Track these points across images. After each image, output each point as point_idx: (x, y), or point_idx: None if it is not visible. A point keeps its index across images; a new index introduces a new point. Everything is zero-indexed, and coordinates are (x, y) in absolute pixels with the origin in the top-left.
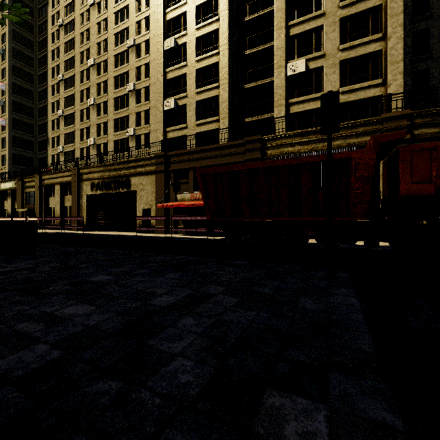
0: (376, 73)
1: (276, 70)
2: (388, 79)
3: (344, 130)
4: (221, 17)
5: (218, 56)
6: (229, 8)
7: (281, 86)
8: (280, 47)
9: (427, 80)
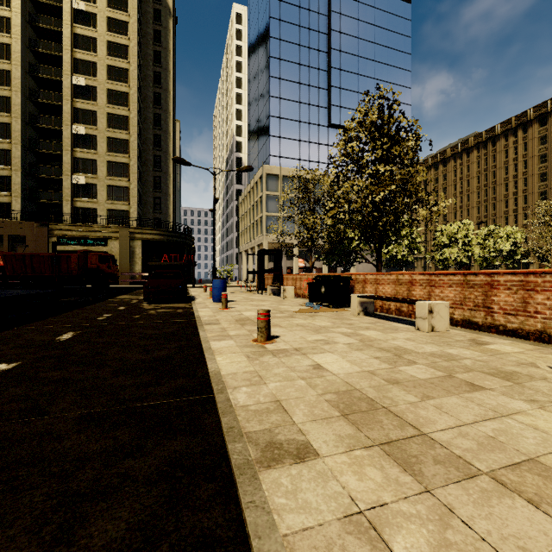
0: (127, 198)
1: (64, 176)
2: (131, 204)
3: (102, 229)
4: (13, 117)
5: (10, 146)
6: (22, 113)
7: (68, 188)
8: (67, 162)
9: (161, 203)
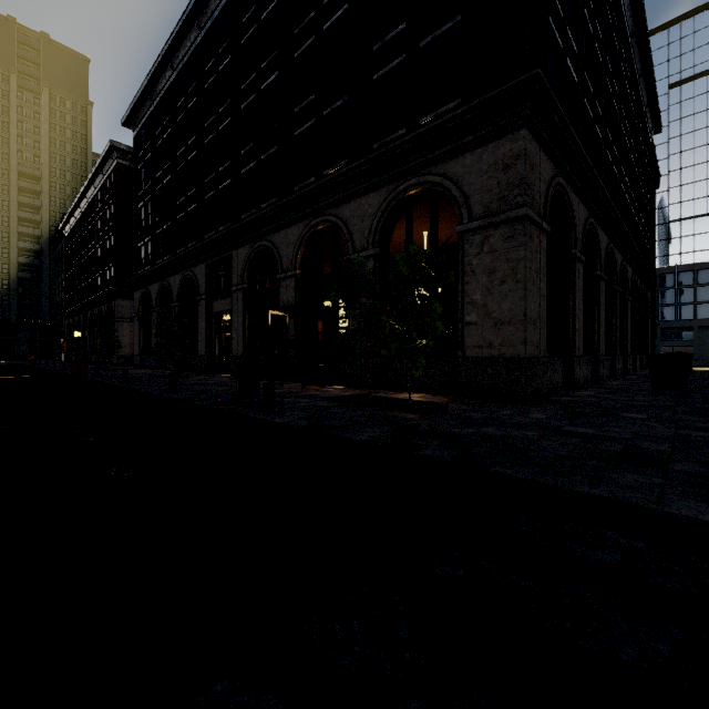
0: None
1: None
2: None
3: None
4: None
5: None
6: None
7: None
8: None
9: None
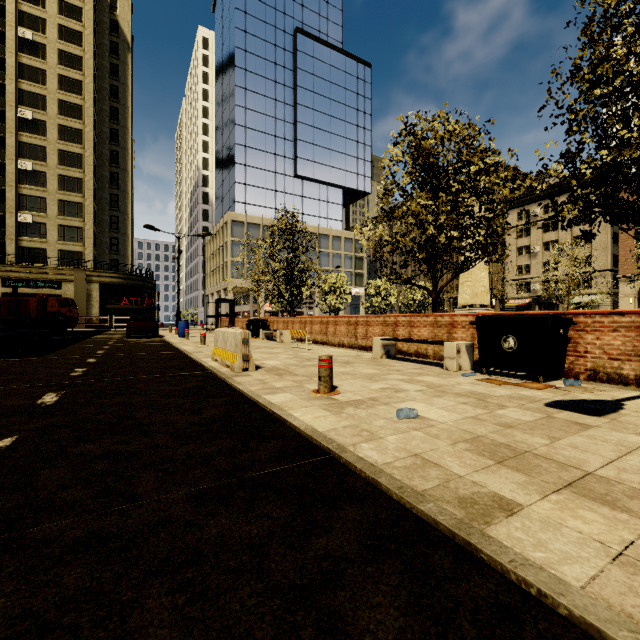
0: (81, 239)
1: (8, 214)
2: (86, 245)
3: (55, 271)
4: None
5: None
6: None
7: (12, 227)
8: (12, 199)
9: (118, 244)
